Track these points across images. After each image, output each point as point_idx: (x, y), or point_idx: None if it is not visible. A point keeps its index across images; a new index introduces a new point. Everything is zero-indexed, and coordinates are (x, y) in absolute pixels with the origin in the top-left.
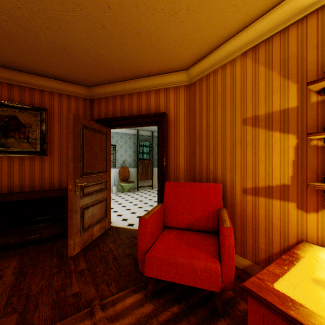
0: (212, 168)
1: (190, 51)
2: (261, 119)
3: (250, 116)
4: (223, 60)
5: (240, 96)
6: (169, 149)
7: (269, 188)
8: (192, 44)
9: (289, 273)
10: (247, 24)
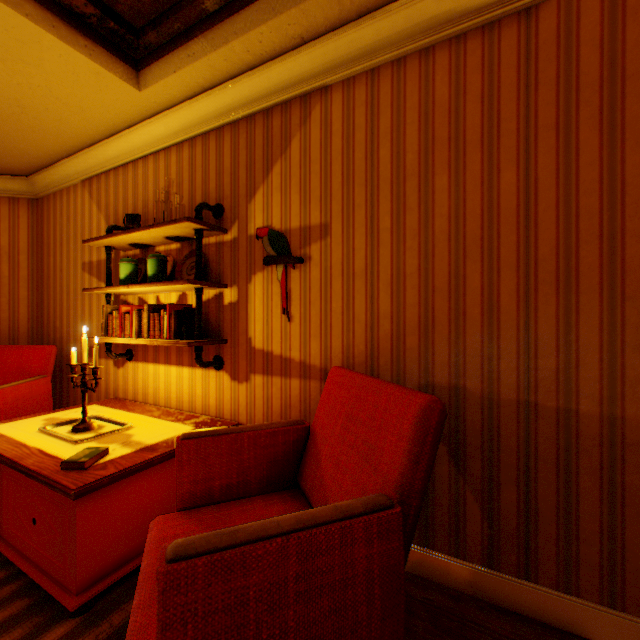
0: (60, 326)
1: (11, 157)
2: (95, 267)
3: (88, 261)
4: (66, 182)
5: (82, 234)
6: (2, 296)
7: (100, 346)
8: (8, 152)
9: (32, 418)
10: (76, 151)
